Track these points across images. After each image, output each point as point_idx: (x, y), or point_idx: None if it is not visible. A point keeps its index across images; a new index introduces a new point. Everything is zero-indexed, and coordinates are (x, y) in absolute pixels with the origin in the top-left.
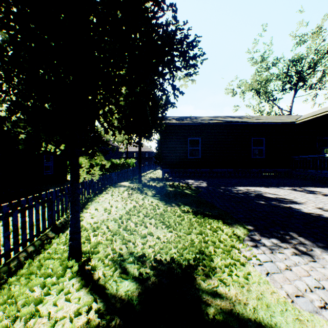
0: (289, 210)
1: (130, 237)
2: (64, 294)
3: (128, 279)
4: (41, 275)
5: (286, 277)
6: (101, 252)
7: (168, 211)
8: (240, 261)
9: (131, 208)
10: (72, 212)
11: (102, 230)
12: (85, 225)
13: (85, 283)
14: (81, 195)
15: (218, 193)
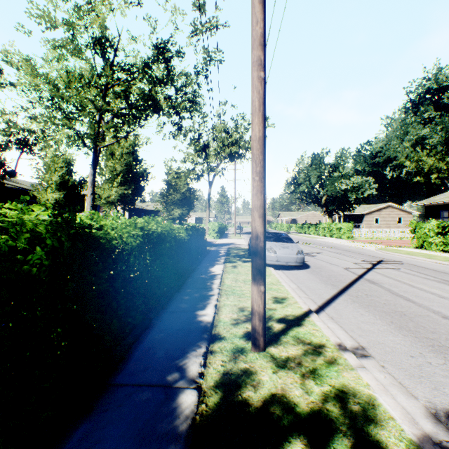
0: None
1: None
2: None
3: None
4: None
5: None
6: None
7: None
8: None
9: None
10: None
11: None
12: None
13: None
14: None
15: None
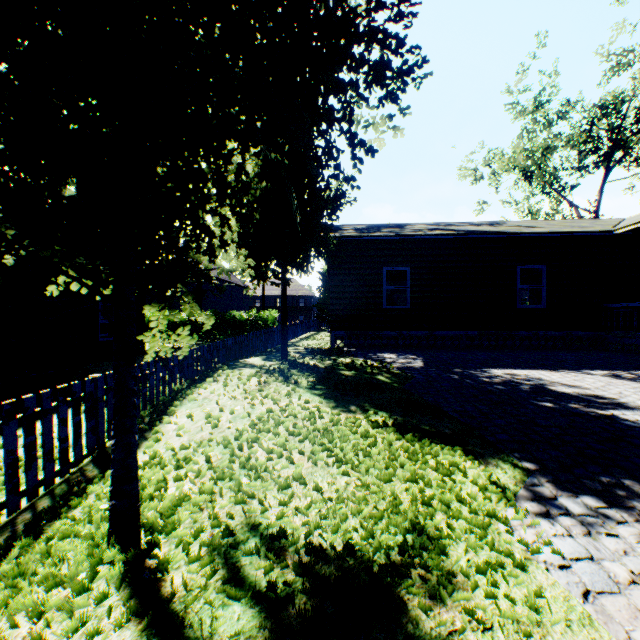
0: (612, 424)
1: (255, 486)
2: (85, 636)
3: (241, 598)
4: (40, 583)
5: (636, 607)
6: (187, 522)
7: (341, 424)
8: (513, 558)
9: (263, 416)
10: (116, 433)
11: (195, 466)
12: (163, 452)
13: (139, 608)
14: (163, 384)
15: (448, 384)
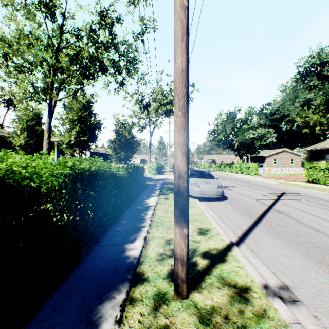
0: None
1: None
2: None
3: None
4: None
5: None
6: None
7: None
8: None
9: None
10: None
11: None
12: None
13: None
14: None
15: None
